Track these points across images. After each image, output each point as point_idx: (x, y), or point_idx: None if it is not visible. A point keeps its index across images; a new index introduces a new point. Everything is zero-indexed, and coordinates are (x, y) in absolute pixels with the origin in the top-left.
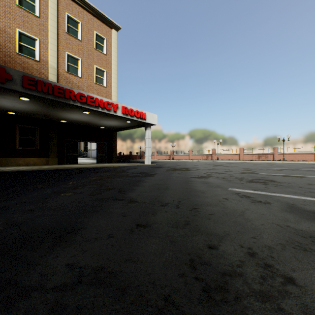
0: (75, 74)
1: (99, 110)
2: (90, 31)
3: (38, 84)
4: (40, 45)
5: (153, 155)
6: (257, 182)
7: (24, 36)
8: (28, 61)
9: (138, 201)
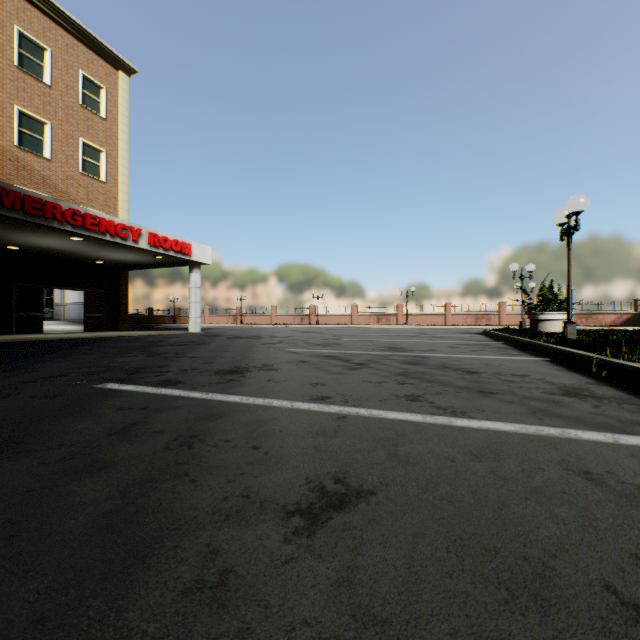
0: (36, 152)
1: (107, 238)
2: (72, 69)
3: None
4: None
5: (202, 316)
6: (321, 345)
7: None
8: None
9: (200, 357)
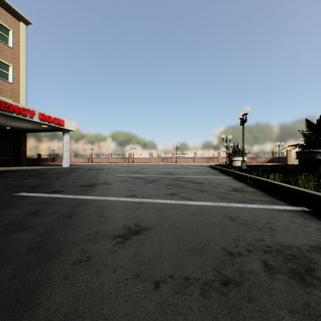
0: None
1: (14, 115)
2: None
3: None
4: None
5: (70, 158)
6: (134, 172)
7: None
8: None
9: (70, 179)
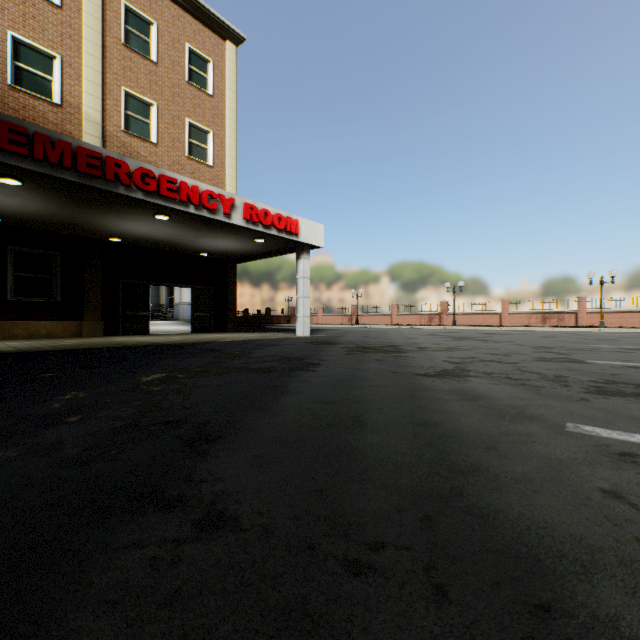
0: (142, 137)
1: (190, 209)
2: (178, 43)
3: (35, 144)
4: (62, 70)
5: (316, 316)
6: (622, 394)
7: (27, 49)
8: (36, 105)
9: (238, 519)
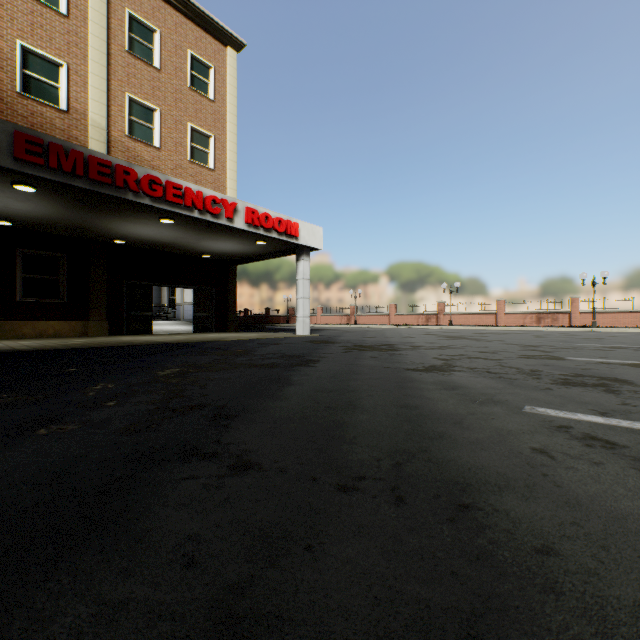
0: (146, 142)
1: (194, 214)
2: (180, 49)
3: (50, 153)
4: (69, 77)
5: (315, 316)
6: (584, 384)
7: (35, 57)
8: (43, 112)
9: (261, 464)
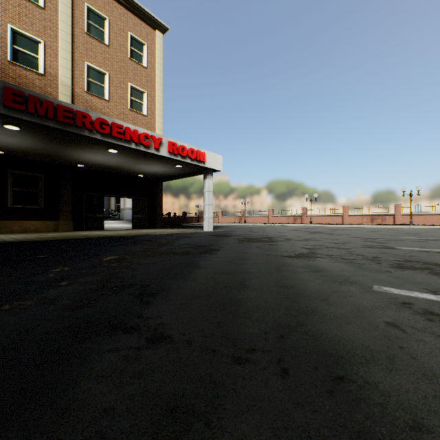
0: (99, 96)
1: (132, 146)
2: (123, 32)
3: (29, 102)
4: (45, 51)
5: (217, 217)
6: (413, 268)
7: (21, 37)
8: (27, 75)
9: (172, 337)
